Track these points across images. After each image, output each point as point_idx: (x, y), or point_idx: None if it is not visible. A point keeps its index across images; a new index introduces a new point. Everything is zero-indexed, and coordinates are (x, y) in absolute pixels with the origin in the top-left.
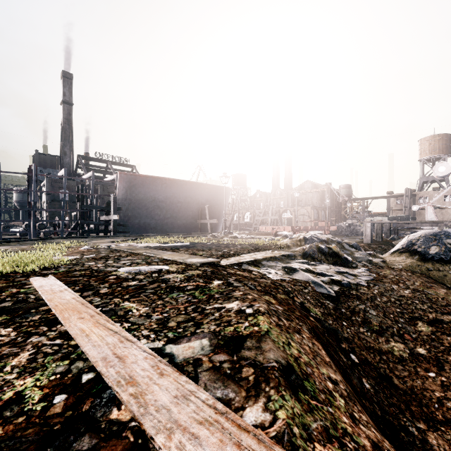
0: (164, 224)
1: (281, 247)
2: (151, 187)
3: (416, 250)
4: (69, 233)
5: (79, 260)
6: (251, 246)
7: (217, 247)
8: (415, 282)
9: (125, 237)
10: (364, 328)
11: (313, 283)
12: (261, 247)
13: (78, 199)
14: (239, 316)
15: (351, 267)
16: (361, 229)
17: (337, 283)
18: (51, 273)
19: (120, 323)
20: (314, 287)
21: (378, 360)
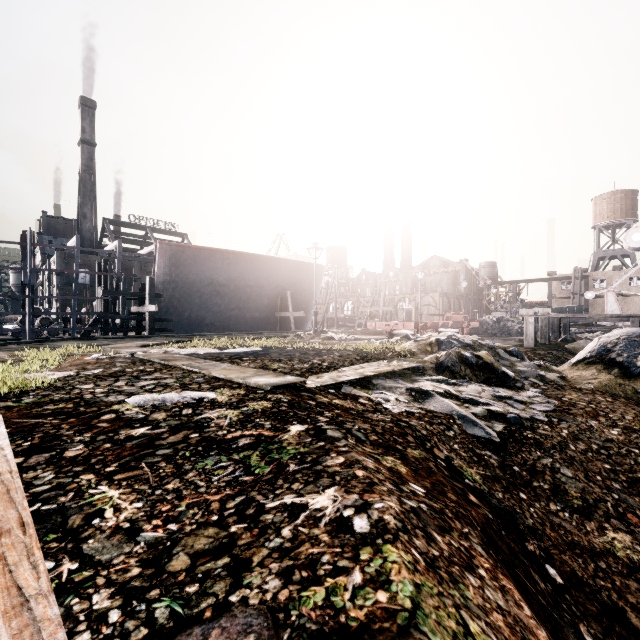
0: (226, 318)
1: (402, 355)
2: (207, 263)
3: (615, 360)
4: (85, 332)
5: (71, 379)
6: (356, 353)
7: (302, 355)
8: (625, 415)
9: (166, 338)
10: (557, 503)
11: (459, 418)
12: (370, 355)
13: (100, 282)
14: (337, 542)
15: (514, 387)
16: (516, 326)
17: (500, 418)
18: (1, 408)
19: (55, 561)
20: (463, 425)
21: (592, 571)
